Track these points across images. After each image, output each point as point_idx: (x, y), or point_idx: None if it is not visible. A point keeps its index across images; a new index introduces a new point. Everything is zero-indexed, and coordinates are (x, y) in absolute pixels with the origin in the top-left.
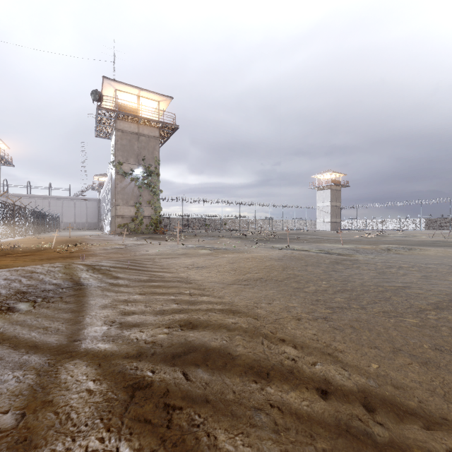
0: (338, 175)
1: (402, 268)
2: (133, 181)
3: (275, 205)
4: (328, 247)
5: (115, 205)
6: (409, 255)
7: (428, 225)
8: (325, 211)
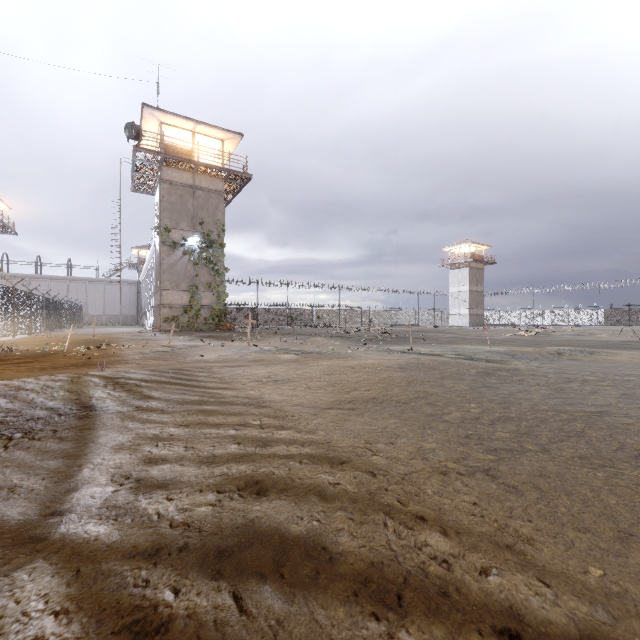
0: (480, 247)
1: (587, 381)
2: (185, 255)
3: (390, 290)
4: (469, 350)
5: (160, 289)
6: (592, 362)
7: (608, 319)
8: (462, 299)
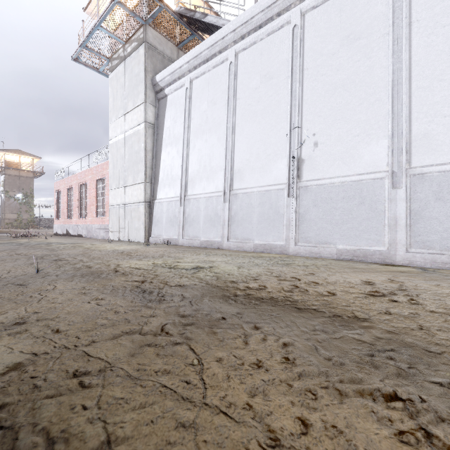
0: None
1: None
2: (16, 201)
3: None
4: None
5: (4, 213)
6: None
7: None
8: None
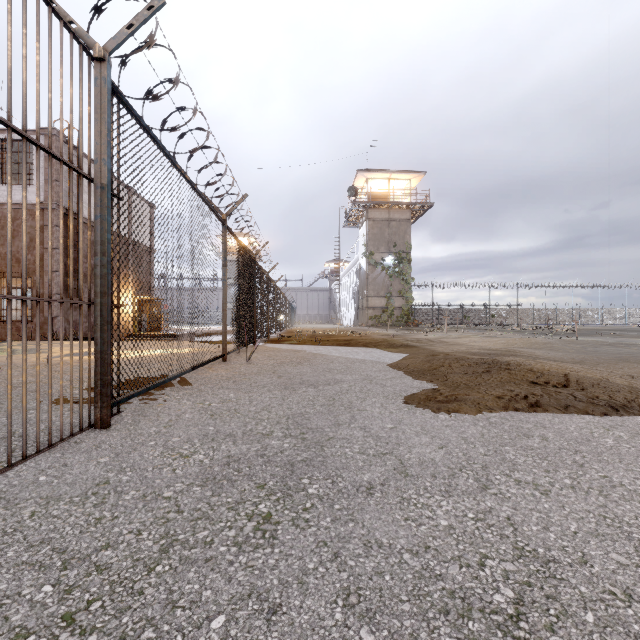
0: None
1: None
2: (383, 271)
3: (583, 285)
4: (636, 341)
5: (366, 296)
6: None
7: None
8: None
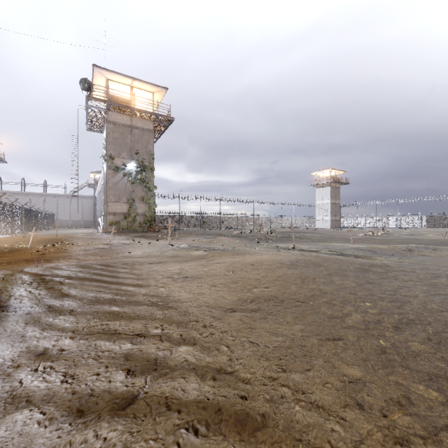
0: (338, 172)
1: None
2: (125, 177)
3: (273, 202)
4: (338, 247)
5: (106, 201)
6: (439, 257)
7: (429, 223)
8: (325, 209)
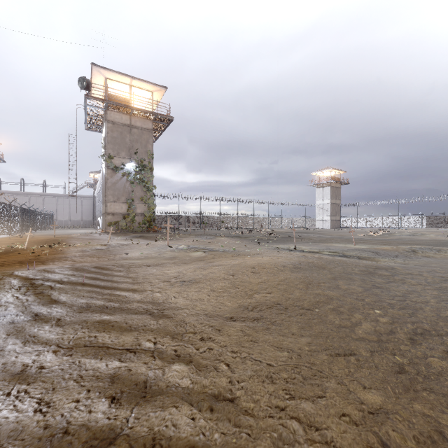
0: (338, 172)
1: None
2: (124, 176)
3: (273, 202)
4: (340, 248)
5: (105, 201)
6: (444, 258)
7: (430, 223)
8: (325, 209)
